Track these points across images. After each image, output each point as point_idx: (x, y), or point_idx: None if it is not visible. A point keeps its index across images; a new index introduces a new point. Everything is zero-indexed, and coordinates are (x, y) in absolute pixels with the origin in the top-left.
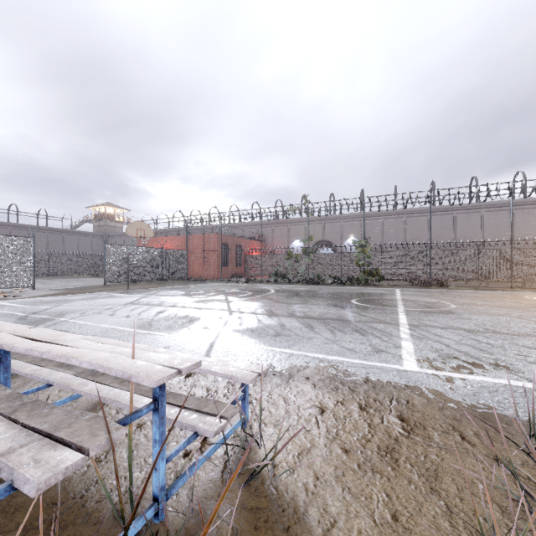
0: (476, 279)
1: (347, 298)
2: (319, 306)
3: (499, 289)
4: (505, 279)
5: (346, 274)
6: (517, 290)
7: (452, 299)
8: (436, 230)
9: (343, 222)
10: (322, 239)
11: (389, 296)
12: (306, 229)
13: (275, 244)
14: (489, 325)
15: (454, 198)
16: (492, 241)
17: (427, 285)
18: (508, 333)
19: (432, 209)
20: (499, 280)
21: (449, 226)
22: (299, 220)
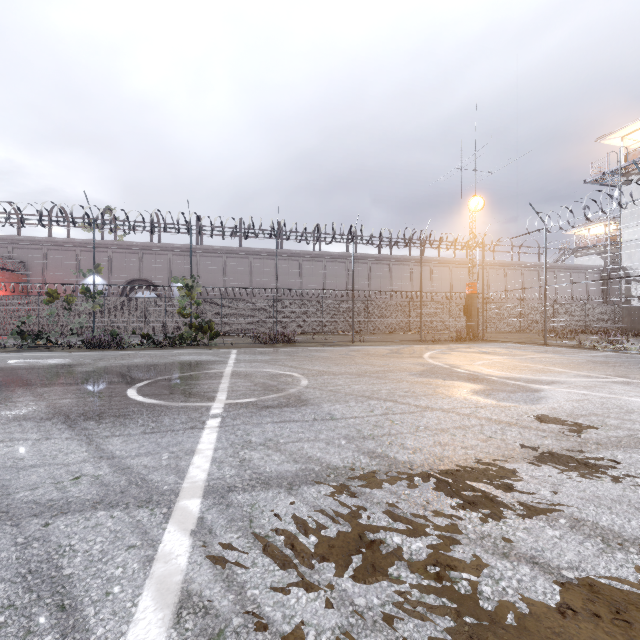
0: (321, 332)
1: (127, 381)
2: (1, 426)
3: (343, 344)
4: (344, 331)
5: (173, 329)
6: (358, 344)
7: (302, 365)
8: (284, 277)
9: (172, 255)
10: (139, 276)
11: (215, 368)
12: (112, 259)
13: (49, 279)
14: (368, 433)
15: (302, 234)
16: (336, 290)
17: (273, 342)
18: (414, 465)
19: (280, 253)
20: (339, 332)
21: (296, 274)
22: (98, 244)
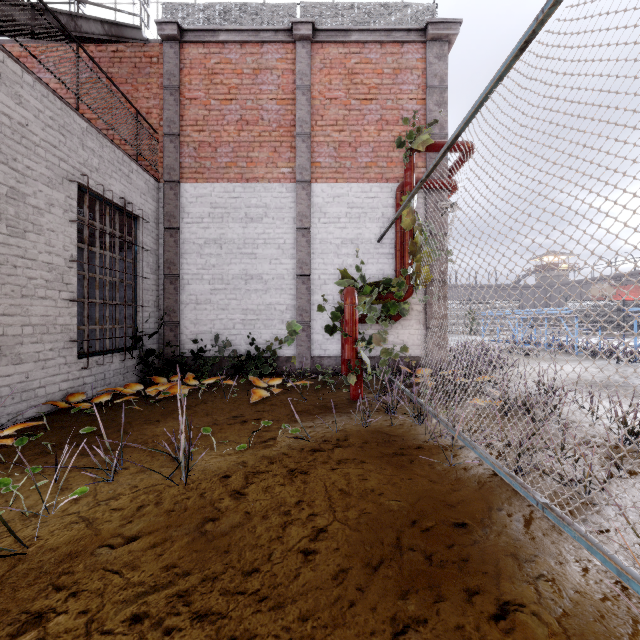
0: None
1: None
2: None
3: None
4: None
5: None
6: None
7: None
8: None
9: None
10: None
11: None
12: None
13: None
14: None
15: None
16: None
17: None
18: None
19: None
20: None
21: None
22: None
